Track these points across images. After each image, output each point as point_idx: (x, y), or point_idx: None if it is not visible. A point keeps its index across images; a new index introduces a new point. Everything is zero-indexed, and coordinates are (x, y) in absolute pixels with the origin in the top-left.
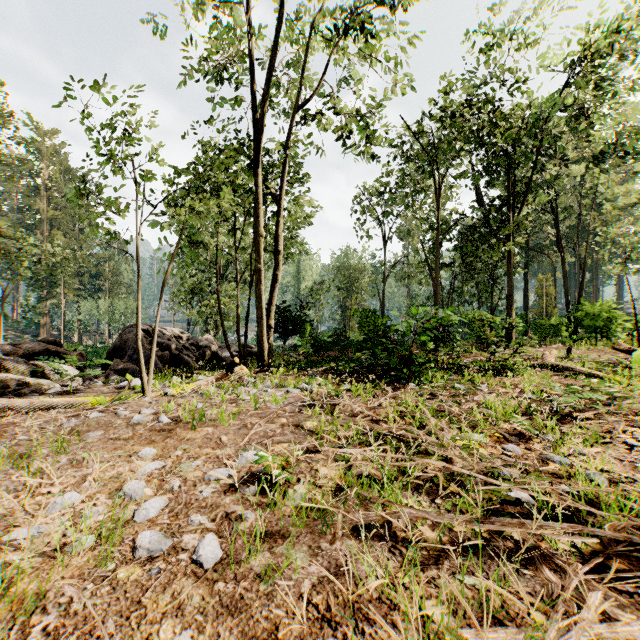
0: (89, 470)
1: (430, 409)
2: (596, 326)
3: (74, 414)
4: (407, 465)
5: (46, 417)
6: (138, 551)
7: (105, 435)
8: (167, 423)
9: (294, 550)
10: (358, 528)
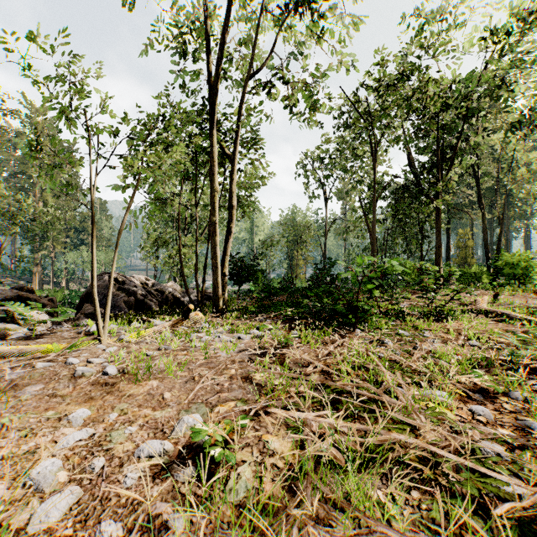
0: (4, 441)
1: (380, 358)
2: (515, 274)
3: (21, 364)
4: (372, 442)
5: None
6: None
7: (43, 390)
8: (112, 375)
9: None
10: None
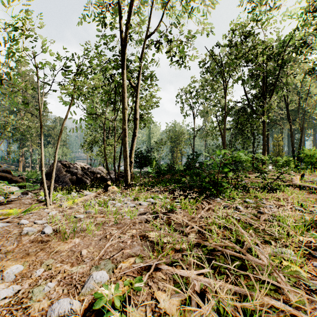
0: None
1: (237, 220)
2: (311, 162)
3: None
4: (249, 307)
5: None
6: None
7: None
8: (48, 233)
9: None
10: None
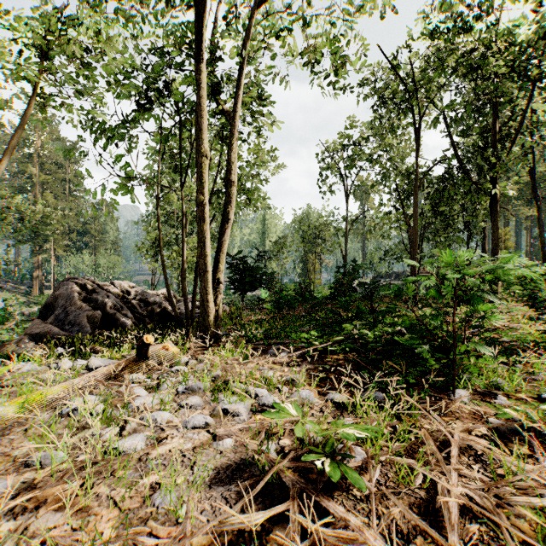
0: None
1: None
2: None
3: None
4: None
5: None
6: None
7: None
8: None
9: None
10: None
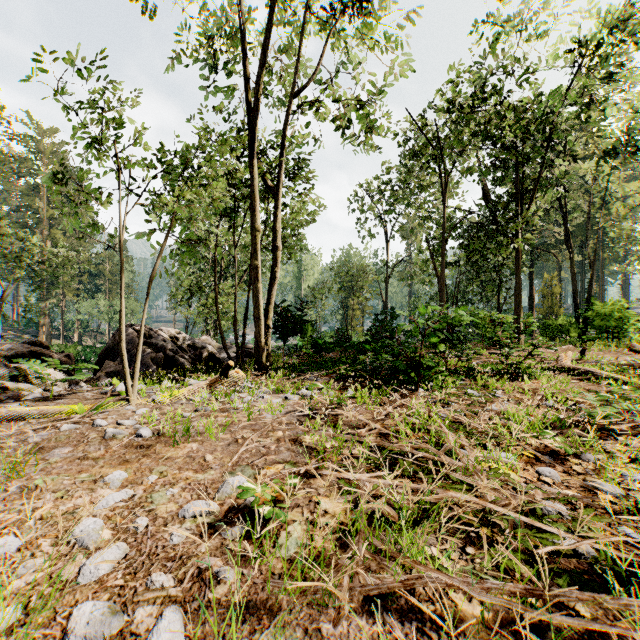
0: (40, 502)
1: (444, 420)
2: (607, 326)
3: (44, 426)
4: (428, 500)
5: (11, 430)
6: (69, 638)
7: (73, 453)
8: (147, 437)
9: (284, 636)
10: (370, 596)
